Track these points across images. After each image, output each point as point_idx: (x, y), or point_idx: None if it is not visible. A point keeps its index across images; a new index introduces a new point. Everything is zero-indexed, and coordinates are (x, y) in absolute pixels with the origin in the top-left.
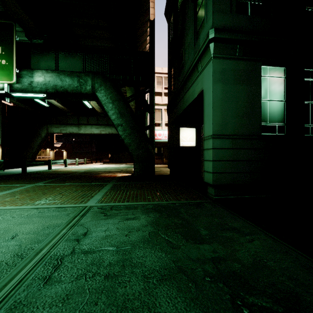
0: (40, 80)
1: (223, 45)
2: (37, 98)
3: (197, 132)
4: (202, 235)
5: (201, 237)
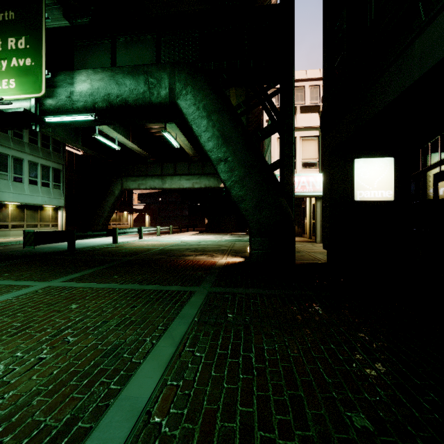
0: (85, 89)
1: None
2: (86, 123)
3: (398, 168)
4: None
5: None
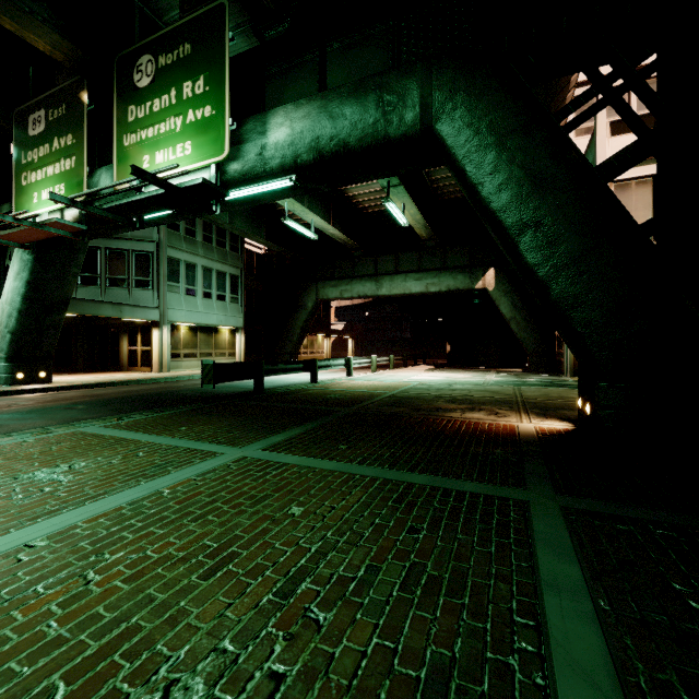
0: (282, 136)
1: None
2: (280, 195)
3: None
4: None
5: None
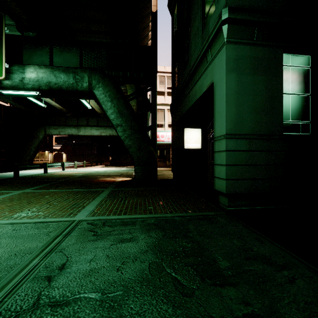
0: (33, 77)
1: (239, 27)
2: (30, 96)
3: (203, 133)
4: (222, 269)
5: (221, 273)
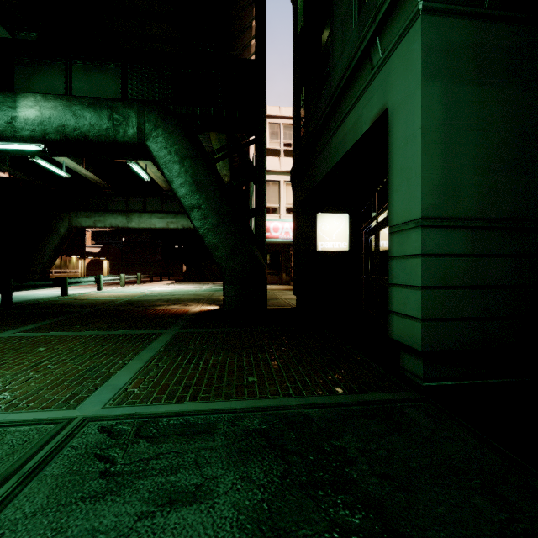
0: (32, 116)
1: None
2: (30, 153)
3: (352, 223)
4: None
5: None
